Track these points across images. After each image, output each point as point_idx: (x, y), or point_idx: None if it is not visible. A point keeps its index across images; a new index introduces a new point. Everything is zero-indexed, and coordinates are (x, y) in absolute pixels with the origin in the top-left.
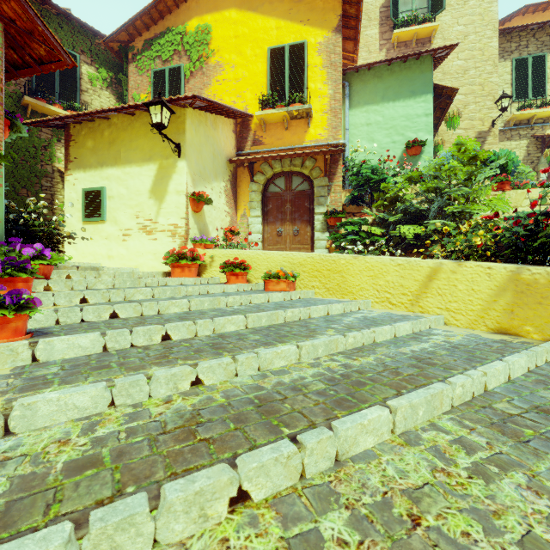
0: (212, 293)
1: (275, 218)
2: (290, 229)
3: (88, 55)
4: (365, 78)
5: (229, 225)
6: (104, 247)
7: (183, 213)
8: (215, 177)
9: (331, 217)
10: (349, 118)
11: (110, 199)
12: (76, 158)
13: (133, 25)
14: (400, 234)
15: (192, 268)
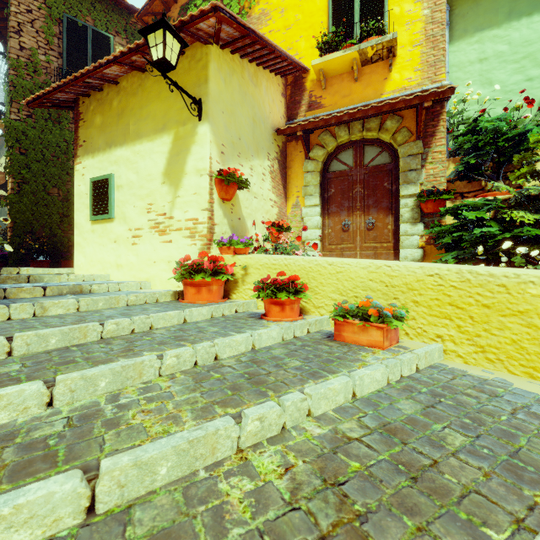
0: (227, 356)
1: (339, 207)
2: (360, 221)
3: (123, 35)
4: None
5: (276, 219)
6: (112, 253)
7: (205, 202)
8: (256, 152)
9: (428, 200)
10: (448, 56)
11: (119, 190)
12: (85, 141)
13: None
14: None
15: (214, 287)
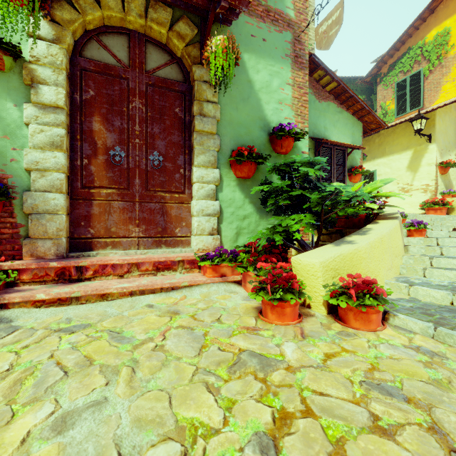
0: None
1: None
2: None
3: None
4: None
5: None
6: None
7: (433, 177)
8: None
9: None
10: None
11: (379, 176)
12: None
13: (382, 61)
14: None
15: (443, 210)
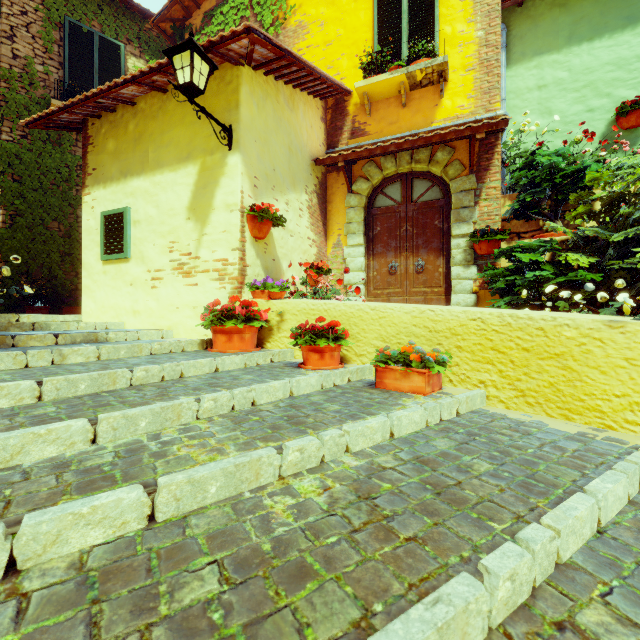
0: (264, 402)
1: (385, 247)
2: (409, 264)
3: (136, 44)
4: (535, 12)
5: (314, 260)
6: (128, 298)
7: (236, 241)
8: (292, 185)
9: (482, 241)
10: (505, 81)
11: (135, 225)
12: (95, 169)
13: None
14: (635, 264)
15: (246, 334)
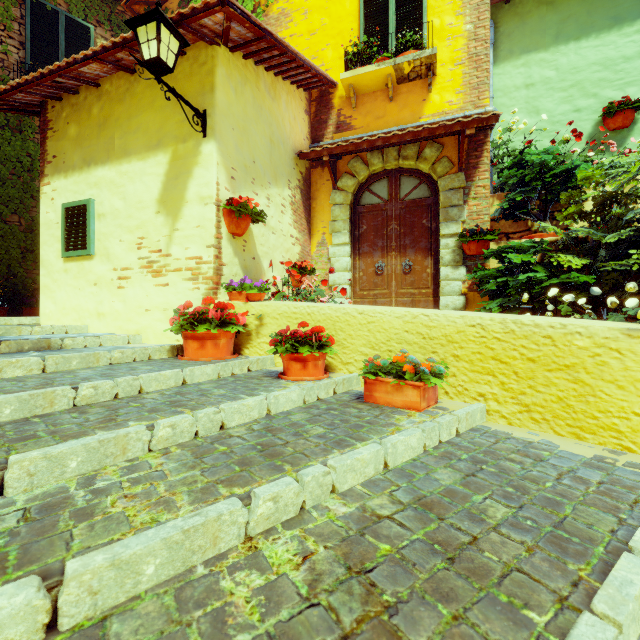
0: (236, 424)
1: (372, 246)
2: (396, 264)
3: (107, 27)
4: (523, 9)
5: (298, 259)
6: (92, 299)
7: (210, 237)
8: (273, 179)
9: (471, 241)
10: (493, 79)
11: (100, 219)
12: (55, 156)
13: None
14: (629, 266)
15: (221, 340)
